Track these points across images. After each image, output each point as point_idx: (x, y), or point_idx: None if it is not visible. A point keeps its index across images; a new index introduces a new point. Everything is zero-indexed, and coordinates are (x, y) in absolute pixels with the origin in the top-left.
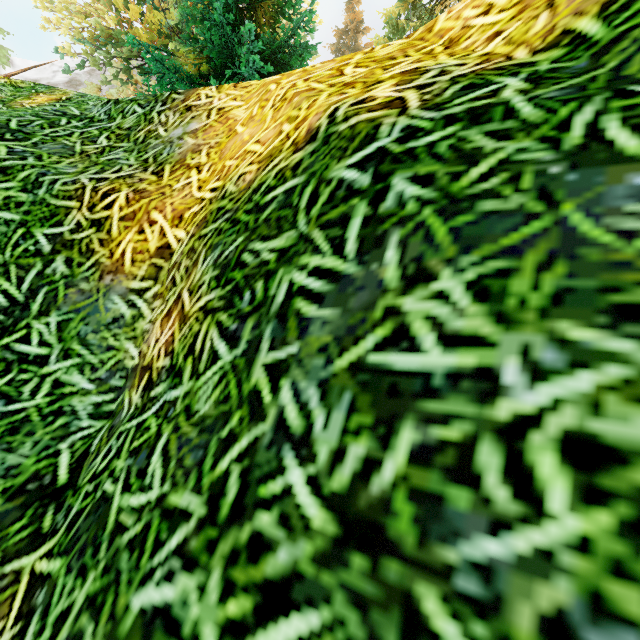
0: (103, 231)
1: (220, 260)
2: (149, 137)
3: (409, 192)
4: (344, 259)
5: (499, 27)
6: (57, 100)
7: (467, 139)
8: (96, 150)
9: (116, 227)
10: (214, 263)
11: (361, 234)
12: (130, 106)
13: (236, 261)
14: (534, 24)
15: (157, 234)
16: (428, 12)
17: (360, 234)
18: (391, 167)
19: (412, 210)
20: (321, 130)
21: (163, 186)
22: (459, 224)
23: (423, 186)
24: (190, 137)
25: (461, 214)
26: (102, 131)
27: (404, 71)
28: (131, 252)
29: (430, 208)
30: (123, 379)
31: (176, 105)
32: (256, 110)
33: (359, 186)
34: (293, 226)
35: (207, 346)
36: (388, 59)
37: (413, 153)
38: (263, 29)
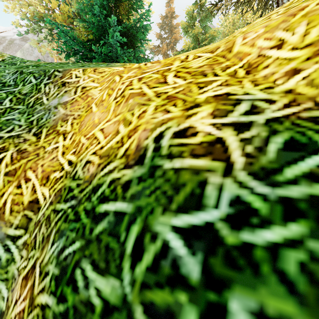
0: None
1: (61, 257)
2: (36, 103)
3: None
4: None
5: (296, 64)
6: None
7: None
8: (0, 110)
9: (2, 180)
10: (57, 256)
11: None
12: (28, 77)
13: (71, 273)
14: None
15: (30, 190)
16: (209, 12)
17: None
18: (225, 272)
19: None
20: (148, 154)
21: (39, 147)
22: None
23: None
24: (62, 107)
25: None
26: (8, 94)
27: (217, 95)
28: (10, 203)
29: None
30: None
31: (56, 80)
32: (105, 95)
33: (186, 273)
34: (118, 274)
35: None
36: (200, 74)
37: (251, 256)
38: (122, 17)
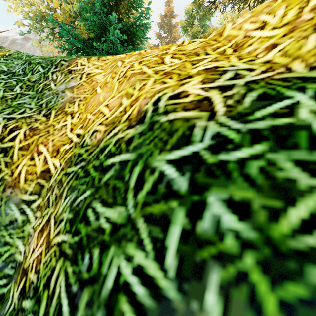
0: (8, 156)
1: (74, 205)
2: (45, 89)
3: (226, 221)
4: (164, 273)
5: (274, 40)
6: (3, 56)
7: (277, 164)
8: (12, 96)
9: (16, 154)
10: (70, 205)
11: (180, 250)
12: (37, 66)
13: (83, 213)
14: (305, 43)
15: (42, 161)
16: (208, 10)
17: (179, 249)
18: (206, 180)
19: (231, 248)
20: (147, 115)
21: (49, 126)
22: (291, 298)
23: (240, 217)
24: (69, 91)
25: (290, 280)
26: (18, 82)
27: (207, 68)
28: (25, 173)
29: (252, 255)
30: (13, 269)
31: (63, 68)
32: (109, 78)
33: (177, 188)
34: (124, 203)
35: (57, 291)
36: (194, 54)
37: (225, 168)
38: (123, 15)
